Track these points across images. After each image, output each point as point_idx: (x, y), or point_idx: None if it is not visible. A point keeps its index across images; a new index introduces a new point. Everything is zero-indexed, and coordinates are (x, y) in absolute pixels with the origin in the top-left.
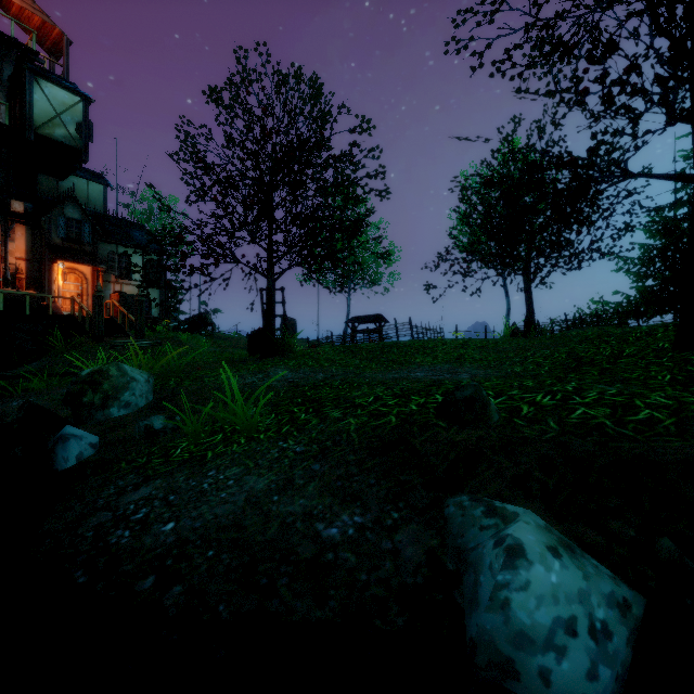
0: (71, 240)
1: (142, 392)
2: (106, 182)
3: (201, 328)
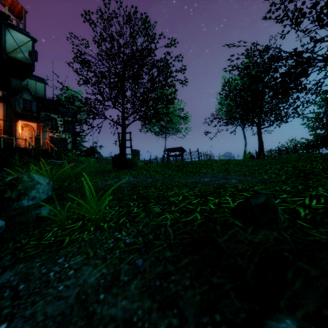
0: (26, 110)
1: (44, 190)
2: (45, 82)
3: (91, 154)
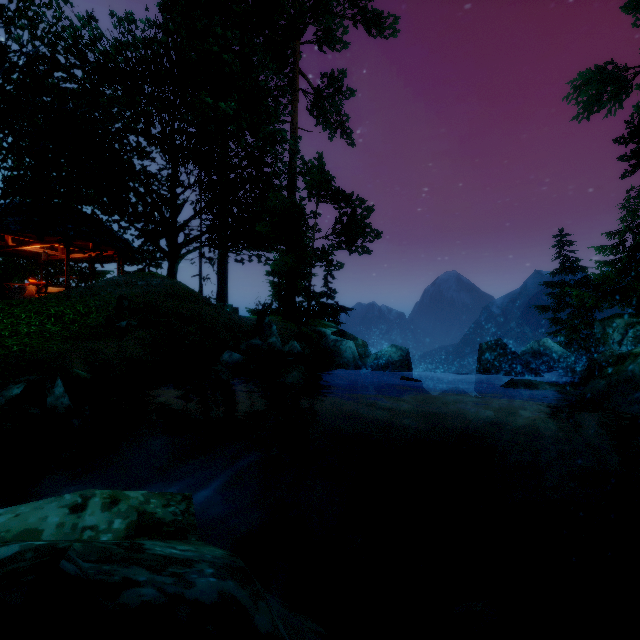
0: None
1: None
2: None
3: None
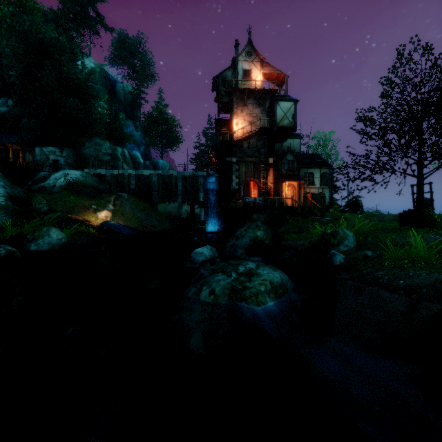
0: (289, 170)
1: (351, 241)
2: (301, 137)
3: (355, 209)
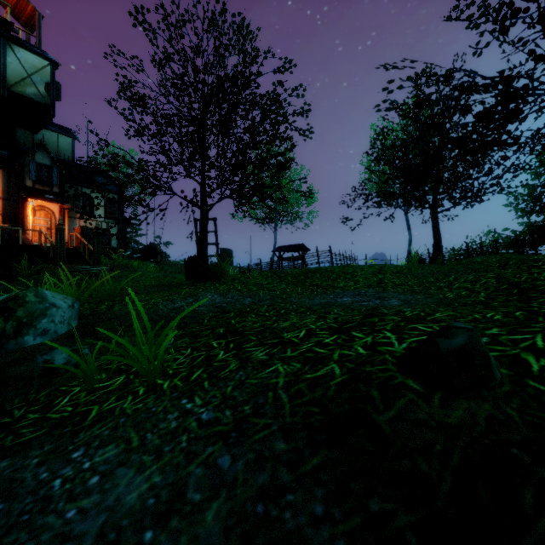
0: (41, 182)
1: (64, 318)
2: (74, 136)
3: (151, 256)
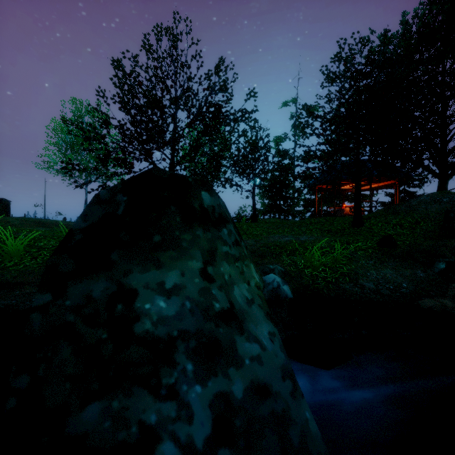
0: None
1: None
2: None
3: None
